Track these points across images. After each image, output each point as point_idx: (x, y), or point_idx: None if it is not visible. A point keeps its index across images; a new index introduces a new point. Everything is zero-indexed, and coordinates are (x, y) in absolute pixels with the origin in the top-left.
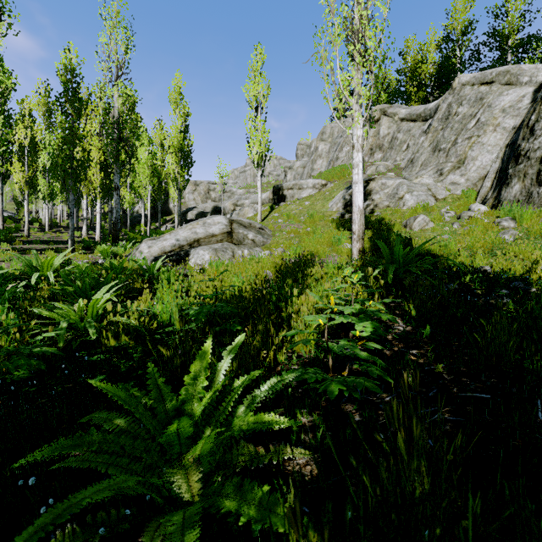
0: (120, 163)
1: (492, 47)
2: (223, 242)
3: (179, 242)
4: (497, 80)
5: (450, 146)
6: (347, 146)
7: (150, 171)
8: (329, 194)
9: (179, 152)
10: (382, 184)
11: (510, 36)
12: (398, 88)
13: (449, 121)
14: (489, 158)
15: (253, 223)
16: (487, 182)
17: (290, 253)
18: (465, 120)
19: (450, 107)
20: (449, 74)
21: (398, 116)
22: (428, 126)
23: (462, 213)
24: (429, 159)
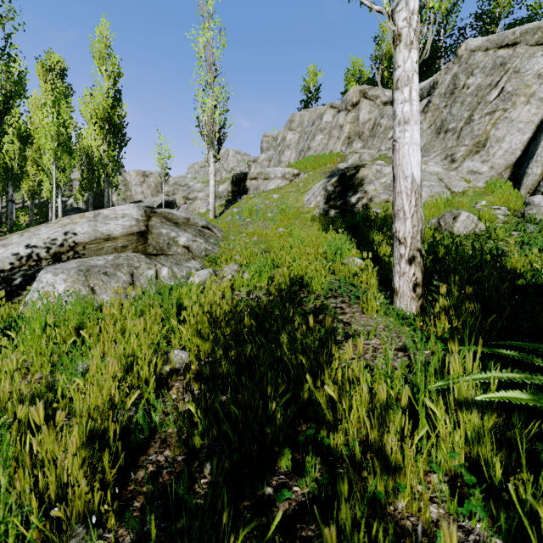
0: (25, 136)
1: (481, 30)
2: (128, 251)
3: (34, 250)
4: (523, 40)
5: (463, 124)
6: (320, 135)
7: (54, 143)
8: (303, 185)
9: (105, 124)
10: (377, 171)
11: (501, 18)
12: (373, 76)
13: (455, 96)
14: (520, 140)
15: (193, 219)
16: (535, 167)
17: (249, 278)
18: (482, 91)
19: (457, 78)
20: (433, 58)
21: (380, 99)
22: (427, 103)
23: (528, 210)
24: (432, 143)
